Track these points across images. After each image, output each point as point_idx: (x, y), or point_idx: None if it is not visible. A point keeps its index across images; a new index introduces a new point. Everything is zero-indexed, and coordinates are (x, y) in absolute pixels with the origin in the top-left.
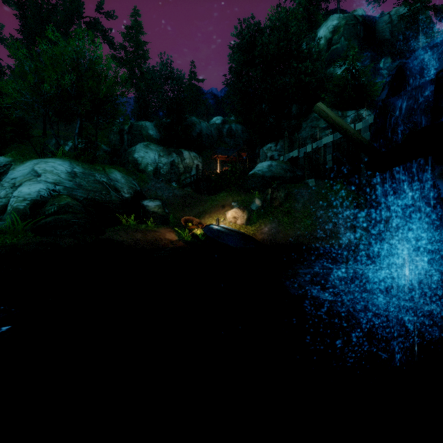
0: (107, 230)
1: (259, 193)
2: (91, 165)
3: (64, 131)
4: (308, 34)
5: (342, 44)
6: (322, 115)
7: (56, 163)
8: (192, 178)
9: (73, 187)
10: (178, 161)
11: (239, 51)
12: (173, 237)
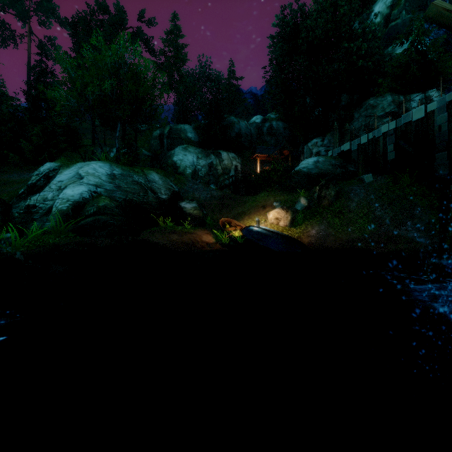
0: (144, 231)
1: (304, 192)
2: (130, 167)
3: (111, 140)
4: (360, 14)
5: (403, 19)
6: (444, 20)
7: (97, 166)
8: (230, 179)
9: (113, 189)
10: (216, 163)
11: (280, 41)
12: (210, 240)
